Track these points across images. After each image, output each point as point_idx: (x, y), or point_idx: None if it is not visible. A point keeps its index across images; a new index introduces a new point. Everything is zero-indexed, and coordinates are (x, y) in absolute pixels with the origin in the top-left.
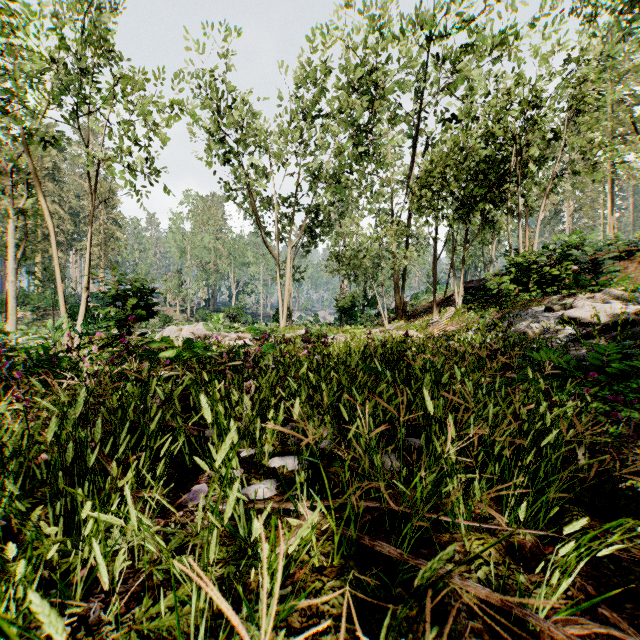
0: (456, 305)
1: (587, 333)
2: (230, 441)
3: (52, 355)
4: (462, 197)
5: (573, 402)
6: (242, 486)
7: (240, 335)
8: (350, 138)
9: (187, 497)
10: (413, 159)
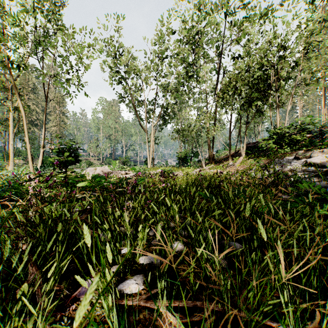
0: (242, 156)
1: (323, 172)
2: (90, 295)
3: (13, 185)
4: (245, 98)
5: (325, 214)
6: (120, 281)
7: (126, 172)
8: (185, 68)
9: (80, 290)
10: (218, 78)
